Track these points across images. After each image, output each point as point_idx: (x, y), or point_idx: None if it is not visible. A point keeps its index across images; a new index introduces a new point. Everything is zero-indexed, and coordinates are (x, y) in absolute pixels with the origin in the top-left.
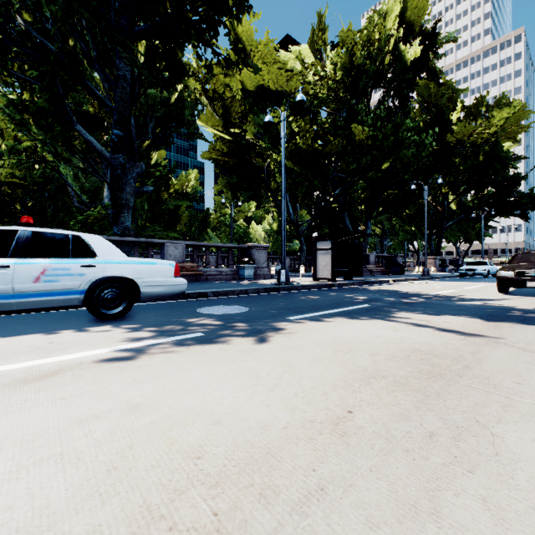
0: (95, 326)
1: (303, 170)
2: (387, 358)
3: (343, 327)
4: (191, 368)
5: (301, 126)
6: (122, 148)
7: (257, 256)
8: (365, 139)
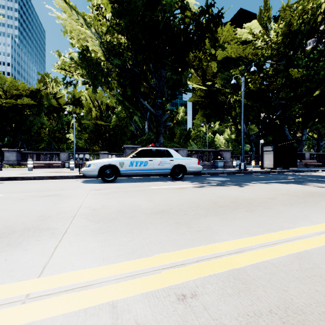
0: (175, 181)
1: (254, 103)
2: (293, 192)
3: (277, 185)
4: (221, 189)
5: (252, 78)
6: (161, 107)
7: (224, 155)
8: (300, 77)
